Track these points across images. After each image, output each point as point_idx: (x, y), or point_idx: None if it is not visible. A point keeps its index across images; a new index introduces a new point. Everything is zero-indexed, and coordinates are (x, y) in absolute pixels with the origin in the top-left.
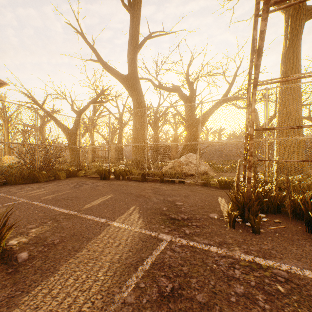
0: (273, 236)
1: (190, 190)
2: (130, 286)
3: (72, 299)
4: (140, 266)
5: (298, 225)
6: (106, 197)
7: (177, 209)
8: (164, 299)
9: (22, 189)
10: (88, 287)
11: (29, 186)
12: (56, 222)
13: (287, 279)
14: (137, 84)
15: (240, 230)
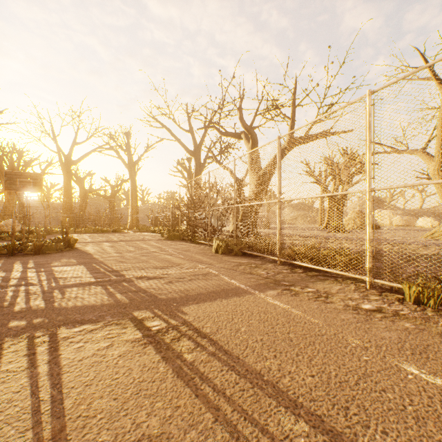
0: None
1: None
2: None
3: None
4: None
5: None
6: None
7: None
8: None
9: None
10: None
11: None
12: None
13: None
14: None
15: None
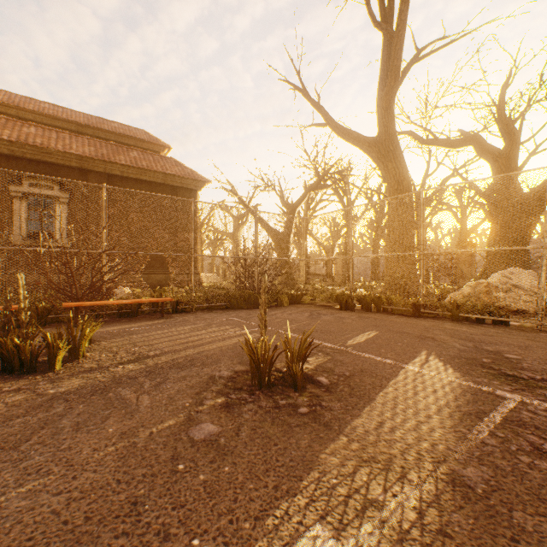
0: None
1: (527, 338)
2: (483, 432)
3: (413, 425)
4: (484, 417)
5: None
6: (368, 334)
7: (511, 364)
8: (544, 453)
9: (250, 315)
10: (424, 420)
11: (254, 312)
12: (328, 355)
13: None
14: (394, 148)
15: None
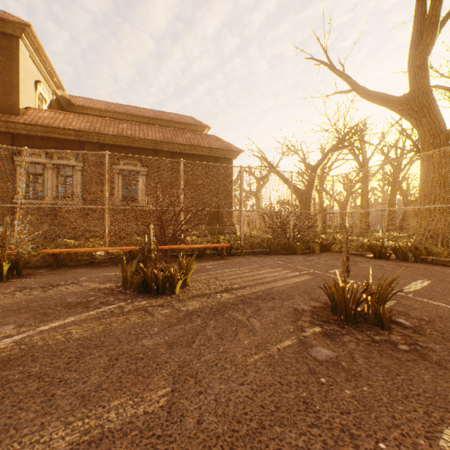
0: None
1: None
2: None
3: None
4: None
5: None
6: (420, 282)
7: None
8: None
9: (291, 259)
10: None
11: (292, 257)
12: (391, 299)
13: None
14: (429, 104)
15: None
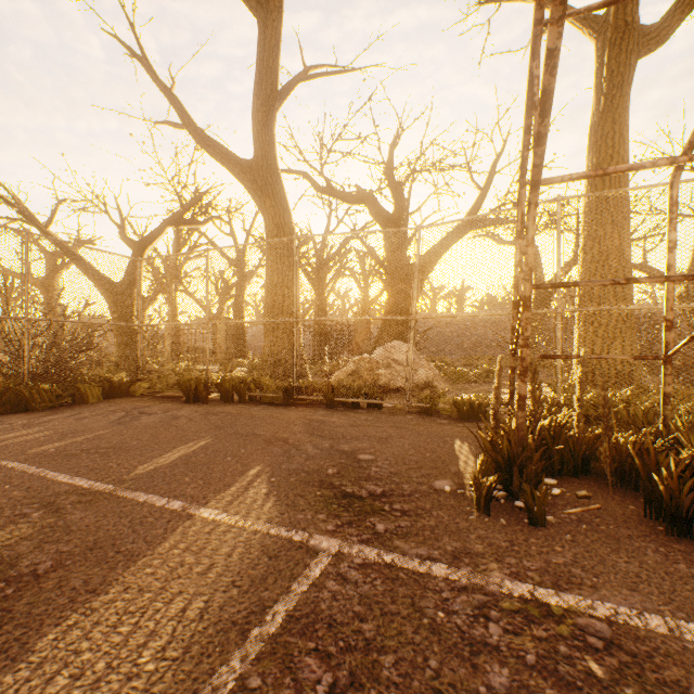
0: (575, 532)
1: (393, 424)
2: (223, 689)
3: None
4: (255, 627)
5: (628, 502)
6: (193, 445)
7: (360, 471)
8: None
9: None
10: None
11: (2, 421)
12: (55, 514)
13: (611, 642)
14: (274, 181)
15: (502, 519)
